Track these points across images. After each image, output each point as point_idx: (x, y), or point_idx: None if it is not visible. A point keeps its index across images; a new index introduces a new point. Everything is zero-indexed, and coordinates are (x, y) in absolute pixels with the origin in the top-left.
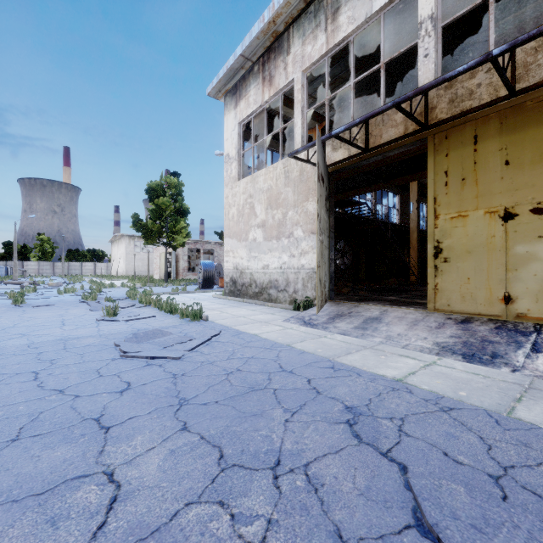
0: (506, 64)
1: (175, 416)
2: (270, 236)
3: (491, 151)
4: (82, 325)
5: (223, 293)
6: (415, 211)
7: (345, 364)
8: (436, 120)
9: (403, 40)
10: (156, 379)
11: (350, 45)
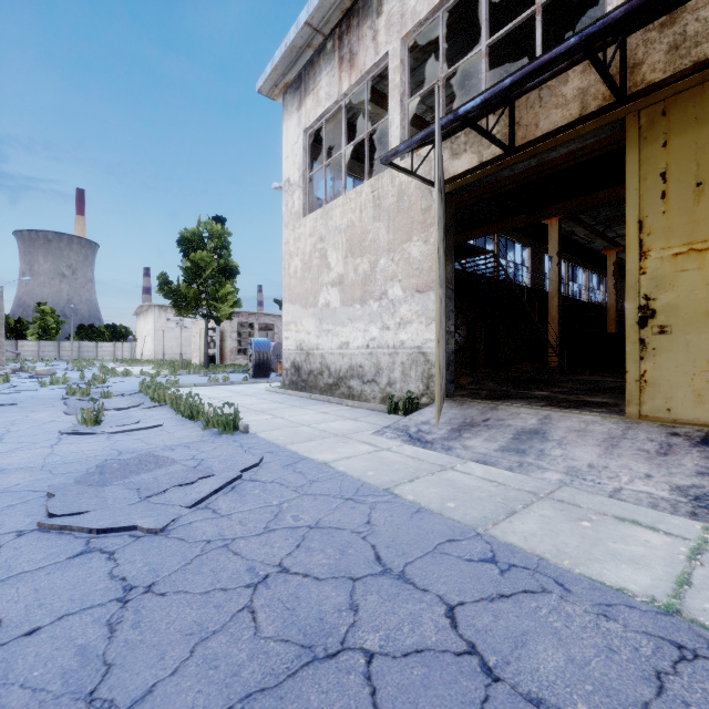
0: None
1: None
2: (350, 298)
3: None
4: (29, 442)
5: (281, 384)
6: (555, 268)
7: (518, 548)
8: (643, 86)
9: None
10: (73, 610)
11: (473, 7)
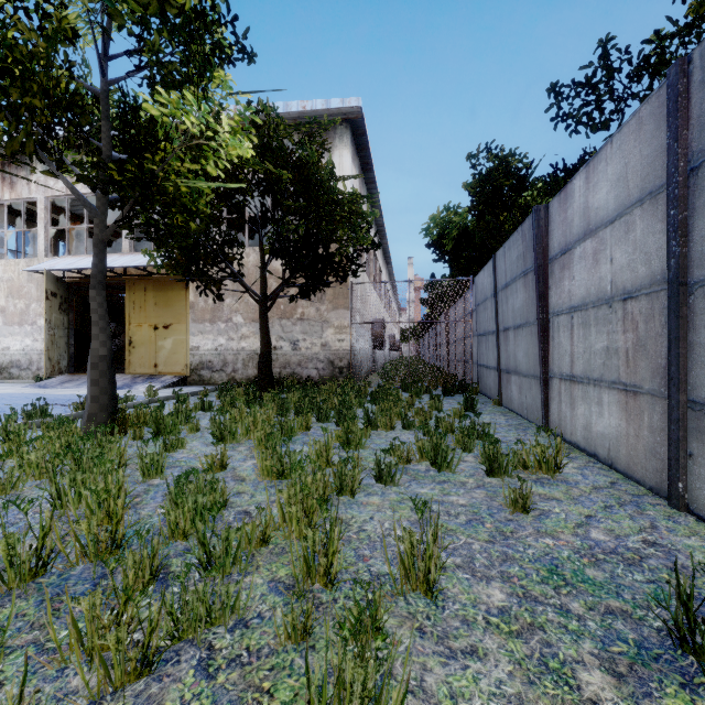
0: None
1: None
2: (11, 322)
3: (151, 297)
4: None
5: None
6: None
7: (51, 394)
8: (130, 273)
9: None
10: None
11: None
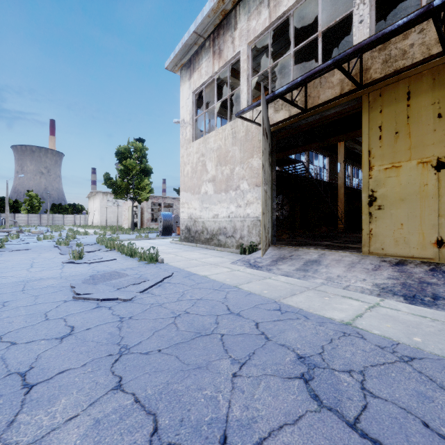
0: (441, 21)
1: (111, 369)
2: (219, 189)
3: (424, 105)
4: (48, 267)
5: (179, 239)
6: (342, 170)
7: (291, 306)
8: (370, 80)
9: (335, 18)
10: (102, 323)
11: (289, 23)
